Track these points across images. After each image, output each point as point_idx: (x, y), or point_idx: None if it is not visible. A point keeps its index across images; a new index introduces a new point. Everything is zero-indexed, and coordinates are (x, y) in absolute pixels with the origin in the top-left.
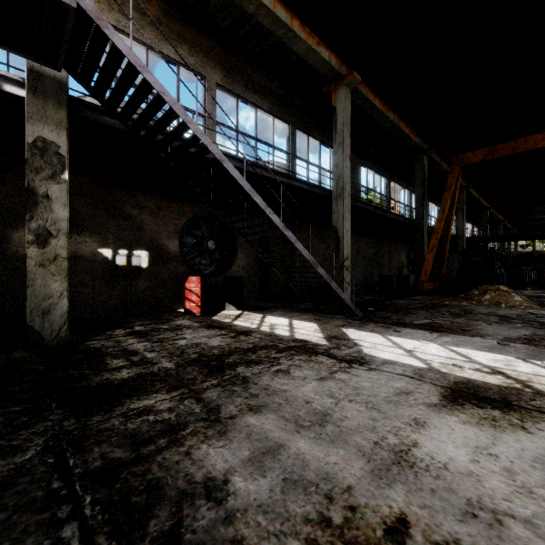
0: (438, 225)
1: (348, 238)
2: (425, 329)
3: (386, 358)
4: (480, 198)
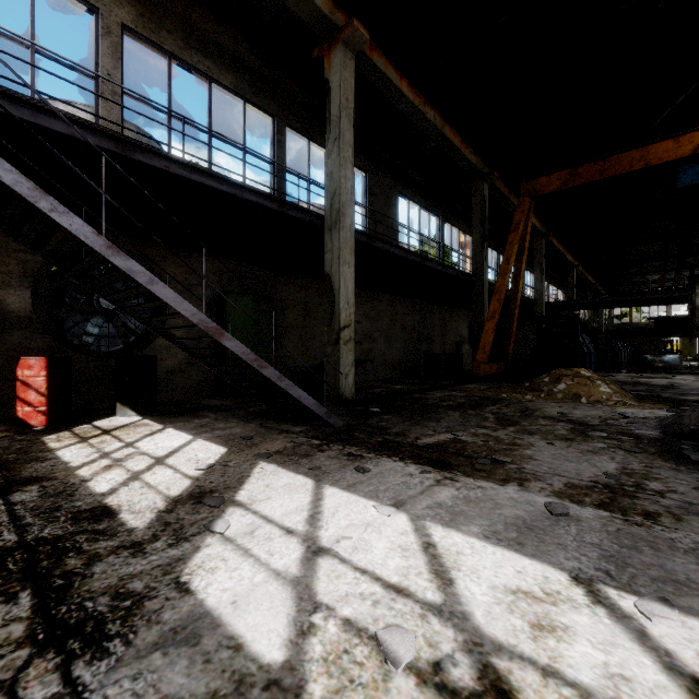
0: (500, 280)
1: (350, 294)
2: (423, 462)
3: (210, 599)
4: (565, 252)
